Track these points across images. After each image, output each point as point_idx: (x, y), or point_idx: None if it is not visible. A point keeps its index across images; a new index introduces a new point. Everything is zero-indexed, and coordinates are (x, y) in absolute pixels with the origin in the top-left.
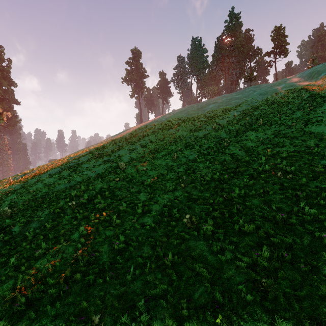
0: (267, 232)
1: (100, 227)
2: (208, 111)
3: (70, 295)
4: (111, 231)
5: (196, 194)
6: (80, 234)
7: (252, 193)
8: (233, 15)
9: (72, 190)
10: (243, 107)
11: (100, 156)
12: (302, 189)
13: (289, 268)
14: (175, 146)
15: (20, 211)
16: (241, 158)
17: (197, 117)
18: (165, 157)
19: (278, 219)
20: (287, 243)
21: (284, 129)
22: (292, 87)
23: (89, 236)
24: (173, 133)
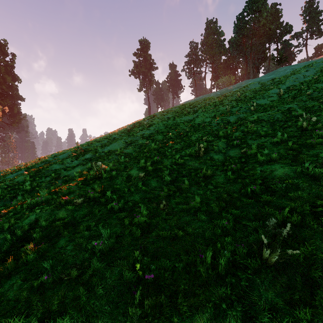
0: None
1: None
2: (233, 95)
3: None
4: None
5: None
6: None
7: None
8: None
9: None
10: (286, 84)
11: (83, 152)
12: None
13: None
14: (197, 136)
15: None
16: None
17: (219, 102)
18: (182, 152)
19: None
20: None
21: None
22: None
23: None
24: (189, 121)
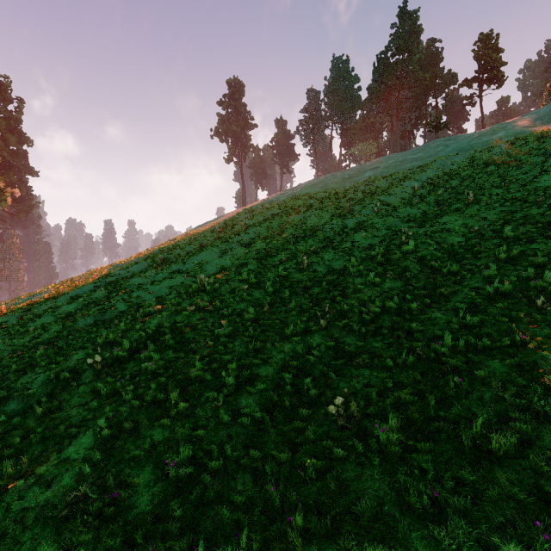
0: None
1: (141, 420)
2: (363, 183)
3: None
4: (165, 429)
5: (351, 342)
6: (94, 435)
7: (485, 344)
8: (405, 13)
9: (104, 329)
10: (428, 173)
11: (166, 263)
12: None
13: None
14: (305, 245)
15: None
16: (440, 266)
17: (343, 194)
18: (286, 264)
19: None
20: None
21: (523, 209)
22: (520, 135)
23: (116, 441)
24: (300, 222)
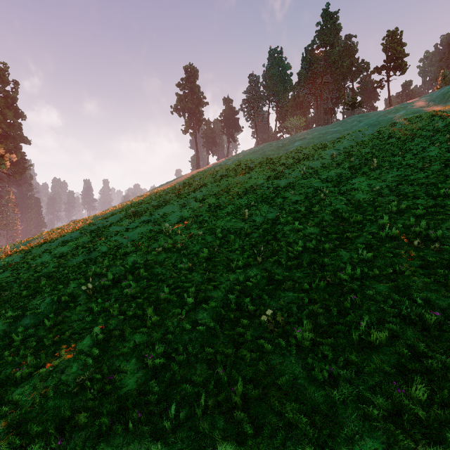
0: (410, 345)
1: (126, 328)
2: (293, 151)
3: None
4: (143, 335)
5: (280, 273)
6: (92, 339)
7: (375, 273)
8: (327, 14)
9: (91, 265)
10: (344, 143)
11: (137, 215)
12: None
13: None
14: (247, 200)
15: (11, 297)
16: (348, 216)
17: (277, 159)
18: (232, 215)
19: (430, 322)
20: None
21: (413, 173)
22: (416, 114)
23: (108, 343)
24: (243, 182)
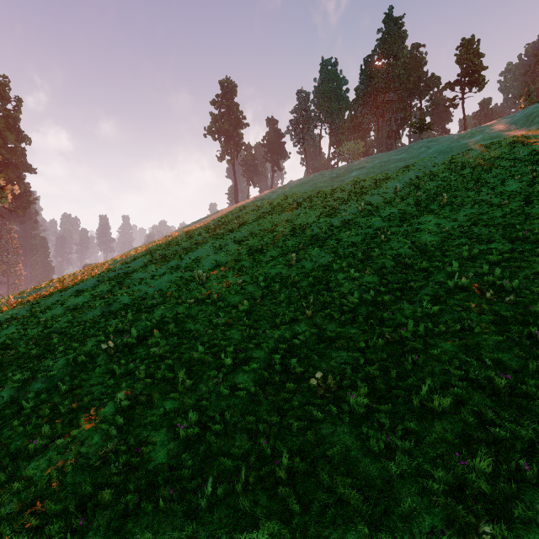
0: (478, 412)
1: (154, 393)
2: (350, 182)
3: (87, 537)
4: (174, 401)
5: (332, 329)
6: (116, 406)
7: (440, 330)
8: (391, 19)
9: (112, 319)
10: (410, 174)
11: (165, 259)
12: (538, 324)
13: (535, 496)
14: (294, 242)
15: (18, 357)
16: (412, 262)
17: (331, 193)
18: (277, 260)
19: (500, 386)
20: (523, 438)
21: (489, 211)
22: (495, 139)
23: (134, 411)
24: (290, 220)
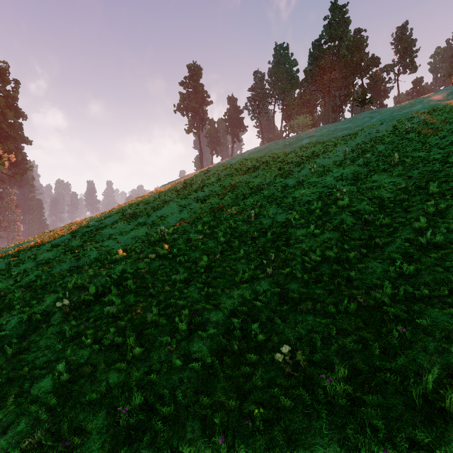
0: None
1: (99, 363)
2: (301, 148)
3: None
4: (120, 373)
5: (295, 288)
6: (53, 380)
7: (423, 293)
8: (336, 7)
9: (75, 274)
10: (357, 140)
11: (134, 217)
12: None
13: None
14: (253, 201)
15: None
16: (372, 218)
17: (284, 158)
18: (236, 217)
19: None
20: None
21: (445, 169)
22: (435, 108)
23: (74, 385)
24: (248, 181)
